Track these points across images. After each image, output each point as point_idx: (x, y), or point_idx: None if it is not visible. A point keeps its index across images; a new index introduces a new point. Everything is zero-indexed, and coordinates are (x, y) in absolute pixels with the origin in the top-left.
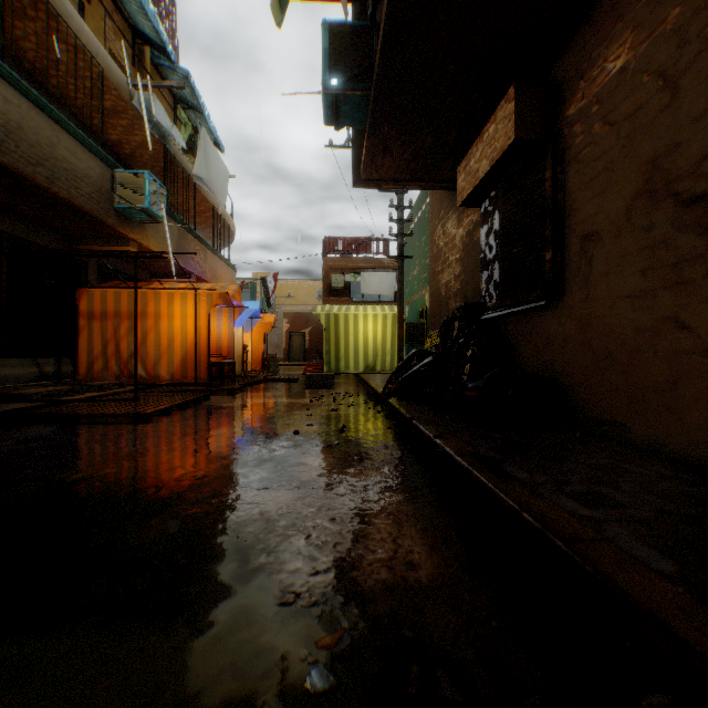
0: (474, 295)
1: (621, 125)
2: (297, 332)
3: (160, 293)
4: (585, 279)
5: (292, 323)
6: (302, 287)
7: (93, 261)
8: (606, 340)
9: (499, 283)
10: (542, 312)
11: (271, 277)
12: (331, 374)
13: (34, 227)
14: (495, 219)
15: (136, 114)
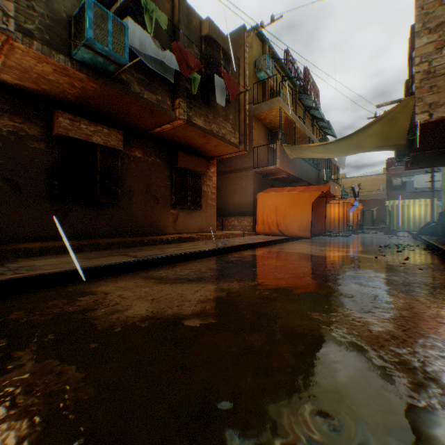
0: None
1: None
2: (367, 210)
3: (330, 204)
4: None
5: (364, 205)
6: (367, 180)
7: None
8: None
9: None
10: None
11: (356, 185)
12: (394, 230)
13: None
14: None
15: None
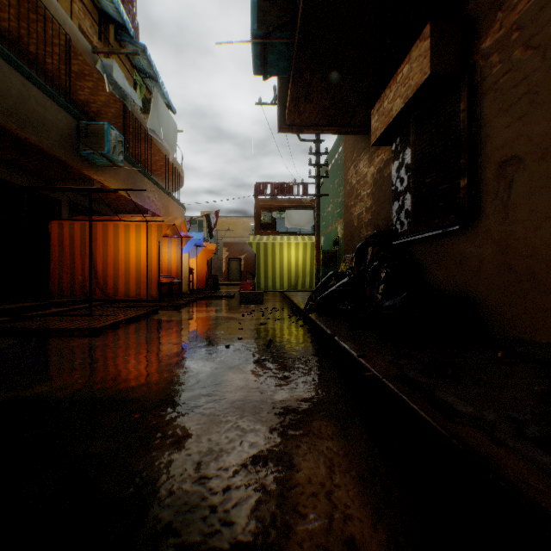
0: (384, 224)
1: (547, 46)
2: (234, 258)
3: (119, 225)
4: (503, 202)
5: (231, 251)
6: (239, 222)
7: (65, 199)
8: (529, 261)
9: (411, 211)
10: (454, 236)
11: (213, 214)
12: (260, 292)
13: (14, 169)
14: (406, 154)
15: (99, 77)
